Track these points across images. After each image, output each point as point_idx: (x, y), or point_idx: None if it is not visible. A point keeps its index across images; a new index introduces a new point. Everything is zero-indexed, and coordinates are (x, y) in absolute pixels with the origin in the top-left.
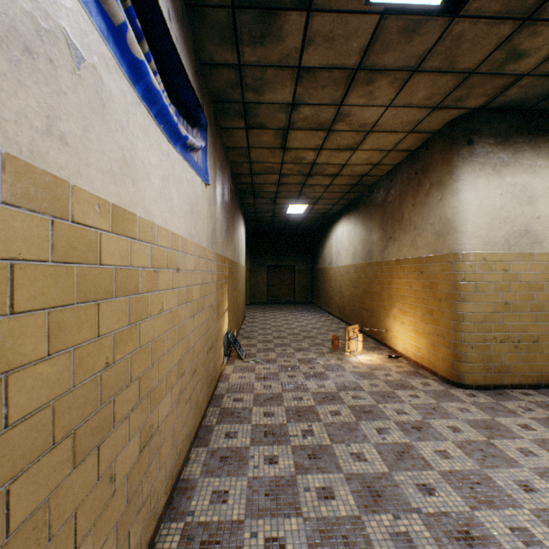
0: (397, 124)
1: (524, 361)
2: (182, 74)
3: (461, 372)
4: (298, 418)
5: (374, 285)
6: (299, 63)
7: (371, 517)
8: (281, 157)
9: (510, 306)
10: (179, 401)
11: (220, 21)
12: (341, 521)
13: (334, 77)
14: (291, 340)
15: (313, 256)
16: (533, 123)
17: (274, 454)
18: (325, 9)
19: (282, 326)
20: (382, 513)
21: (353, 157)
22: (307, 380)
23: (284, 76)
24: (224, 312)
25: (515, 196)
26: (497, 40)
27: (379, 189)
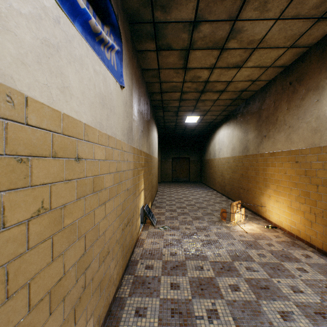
0: (280, 39)
1: None
2: None
3: None
4: (201, 292)
5: (250, 171)
6: None
7: None
8: (183, 76)
9: None
10: (81, 299)
11: None
12: None
13: None
14: (189, 209)
15: (201, 151)
16: None
17: None
18: None
19: (182, 198)
20: None
21: (238, 74)
22: (205, 248)
23: None
24: (140, 192)
25: None
26: None
27: (254, 100)
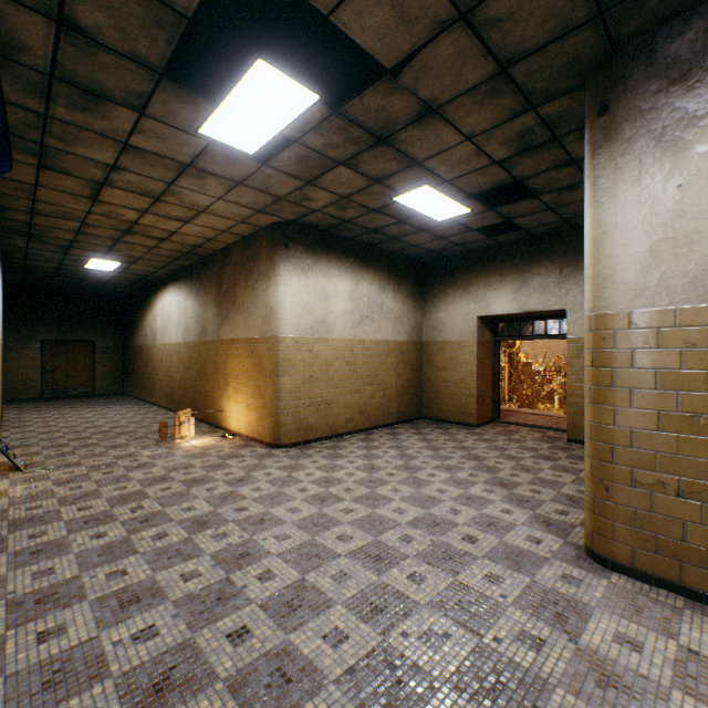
0: (229, 214)
1: (323, 419)
2: (7, 158)
3: (281, 435)
4: (124, 502)
5: (210, 365)
6: (127, 141)
7: (199, 535)
8: (89, 206)
9: (314, 378)
10: None
11: (31, 78)
12: (175, 544)
13: (165, 163)
14: (99, 439)
15: (127, 328)
16: (329, 241)
17: (101, 531)
18: (159, 119)
19: (81, 425)
20: (207, 530)
21: (186, 228)
22: (131, 472)
23: (107, 143)
24: None
25: (317, 294)
26: (295, 187)
27: (215, 263)
